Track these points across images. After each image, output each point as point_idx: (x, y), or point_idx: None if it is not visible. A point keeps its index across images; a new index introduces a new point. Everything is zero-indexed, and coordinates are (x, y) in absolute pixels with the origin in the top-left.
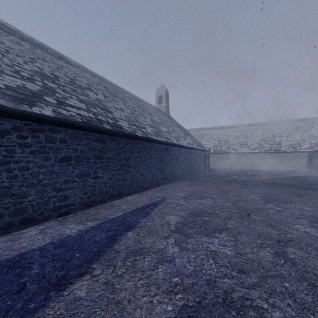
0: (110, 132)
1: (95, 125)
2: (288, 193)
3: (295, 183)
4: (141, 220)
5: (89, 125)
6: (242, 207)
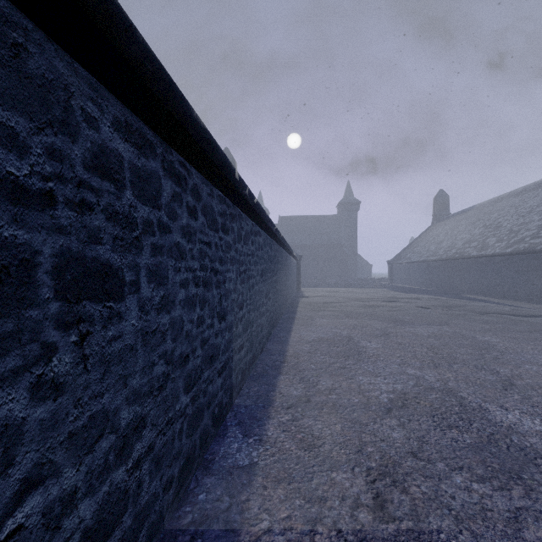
0: (537, 252)
1: (526, 250)
2: (464, 322)
3: (538, 369)
4: (484, 303)
5: (522, 251)
6: (464, 308)
